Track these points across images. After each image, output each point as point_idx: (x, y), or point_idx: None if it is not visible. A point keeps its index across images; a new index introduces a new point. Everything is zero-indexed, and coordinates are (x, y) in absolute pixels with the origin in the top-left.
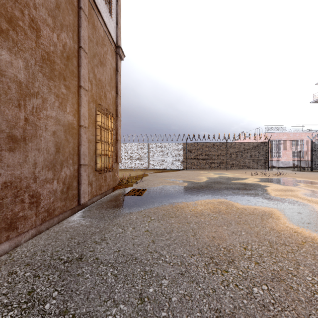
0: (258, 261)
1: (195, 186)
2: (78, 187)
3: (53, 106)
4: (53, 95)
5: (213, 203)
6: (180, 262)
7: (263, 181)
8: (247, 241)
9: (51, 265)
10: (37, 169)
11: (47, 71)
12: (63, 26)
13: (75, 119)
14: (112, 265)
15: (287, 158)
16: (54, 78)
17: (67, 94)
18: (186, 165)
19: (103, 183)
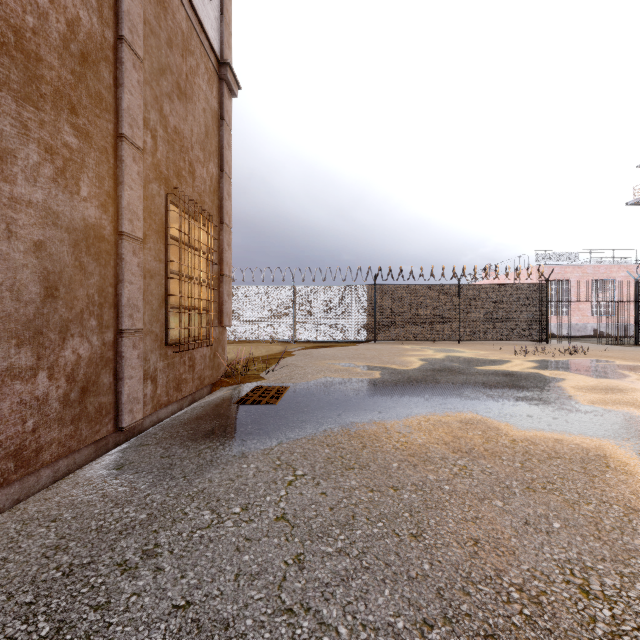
0: None
1: (397, 379)
2: (115, 386)
3: (35, 174)
4: (35, 145)
5: (449, 426)
6: None
7: (545, 366)
8: (578, 557)
9: None
10: None
11: (16, 79)
12: None
13: (107, 218)
14: None
15: (582, 318)
16: (40, 101)
17: (81, 149)
18: (373, 333)
19: (185, 373)
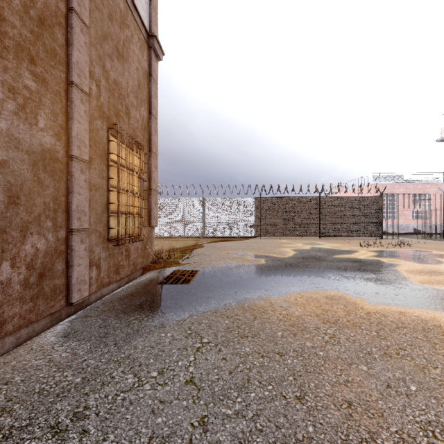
0: None
1: (277, 264)
2: (67, 271)
3: None
4: None
5: (318, 301)
6: None
7: (383, 255)
8: (436, 419)
9: None
10: None
11: None
12: None
13: (61, 144)
14: None
15: (406, 221)
16: (4, 51)
17: (39, 91)
18: (259, 231)
19: (122, 261)
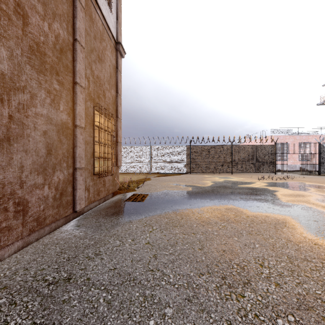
0: (278, 281)
1: (199, 190)
2: (73, 192)
3: (43, 102)
4: (43, 90)
5: (220, 210)
6: (187, 284)
7: (271, 185)
8: (262, 255)
9: (32, 287)
10: (23, 173)
11: (37, 64)
12: (55, 15)
13: (70, 119)
14: (106, 287)
15: (294, 162)
16: (45, 72)
17: (60, 90)
18: (189, 169)
19: (101, 187)
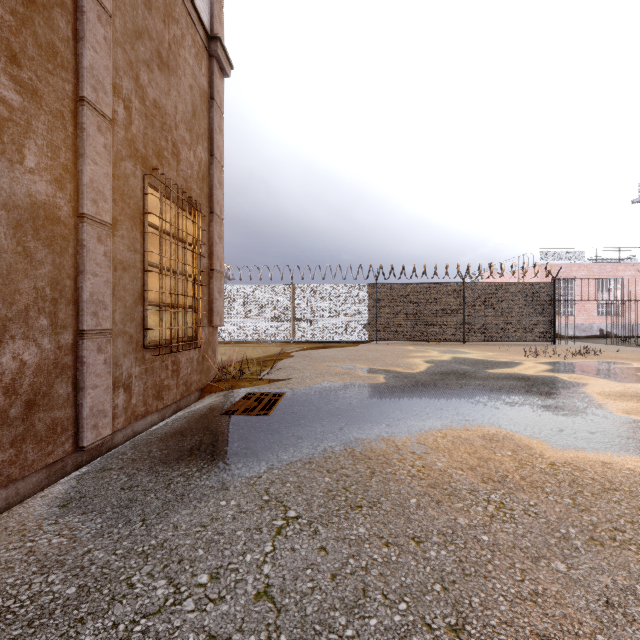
0: None
1: (403, 383)
2: (75, 397)
3: None
4: None
5: (471, 444)
6: None
7: (561, 369)
8: None
9: None
10: None
11: None
12: None
13: (64, 197)
14: None
15: (588, 318)
16: None
17: (26, 109)
18: (375, 333)
19: (168, 379)
